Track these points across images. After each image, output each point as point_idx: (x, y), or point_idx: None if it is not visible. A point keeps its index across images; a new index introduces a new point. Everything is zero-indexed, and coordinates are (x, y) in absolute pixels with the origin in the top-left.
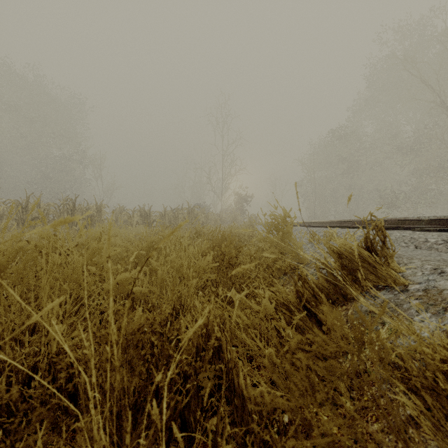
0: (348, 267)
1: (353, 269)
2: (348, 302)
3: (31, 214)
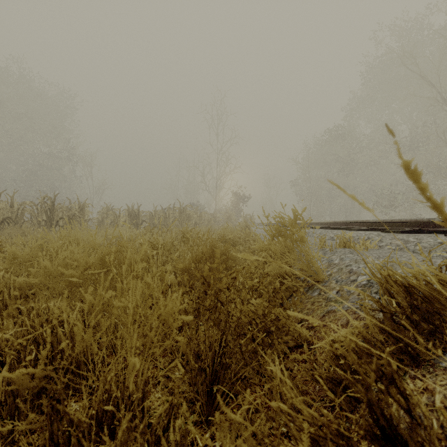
0: (422, 310)
1: (431, 312)
2: (424, 371)
3: (3, 214)
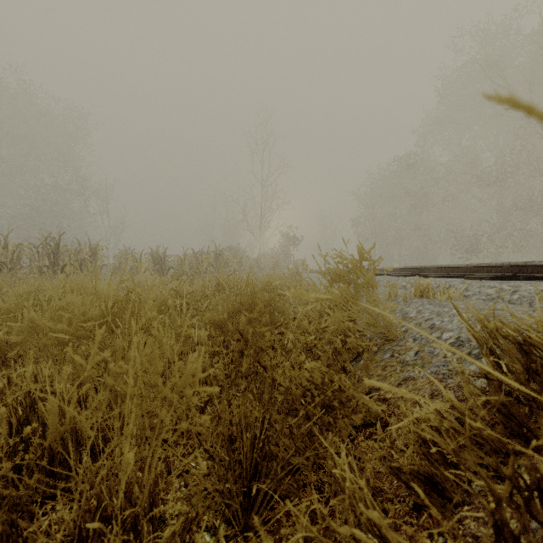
0: None
1: None
2: None
3: None
